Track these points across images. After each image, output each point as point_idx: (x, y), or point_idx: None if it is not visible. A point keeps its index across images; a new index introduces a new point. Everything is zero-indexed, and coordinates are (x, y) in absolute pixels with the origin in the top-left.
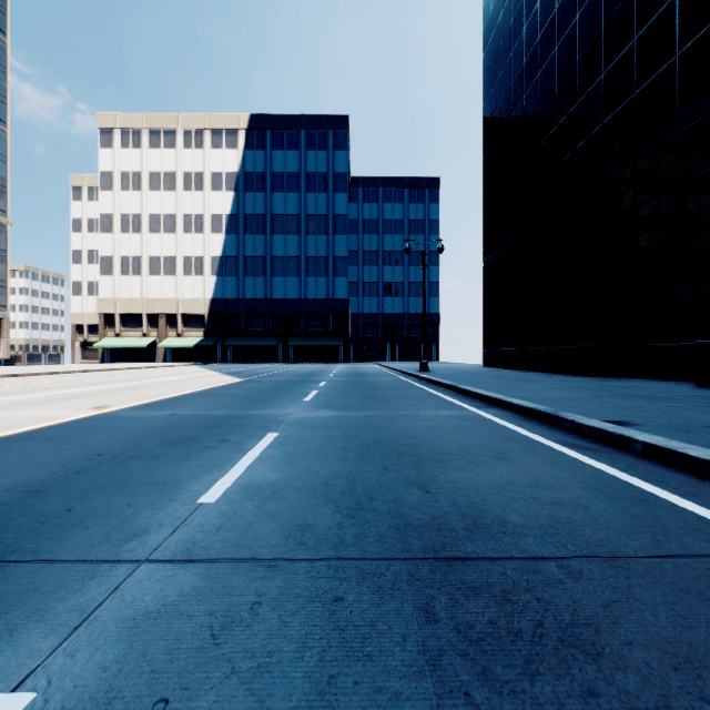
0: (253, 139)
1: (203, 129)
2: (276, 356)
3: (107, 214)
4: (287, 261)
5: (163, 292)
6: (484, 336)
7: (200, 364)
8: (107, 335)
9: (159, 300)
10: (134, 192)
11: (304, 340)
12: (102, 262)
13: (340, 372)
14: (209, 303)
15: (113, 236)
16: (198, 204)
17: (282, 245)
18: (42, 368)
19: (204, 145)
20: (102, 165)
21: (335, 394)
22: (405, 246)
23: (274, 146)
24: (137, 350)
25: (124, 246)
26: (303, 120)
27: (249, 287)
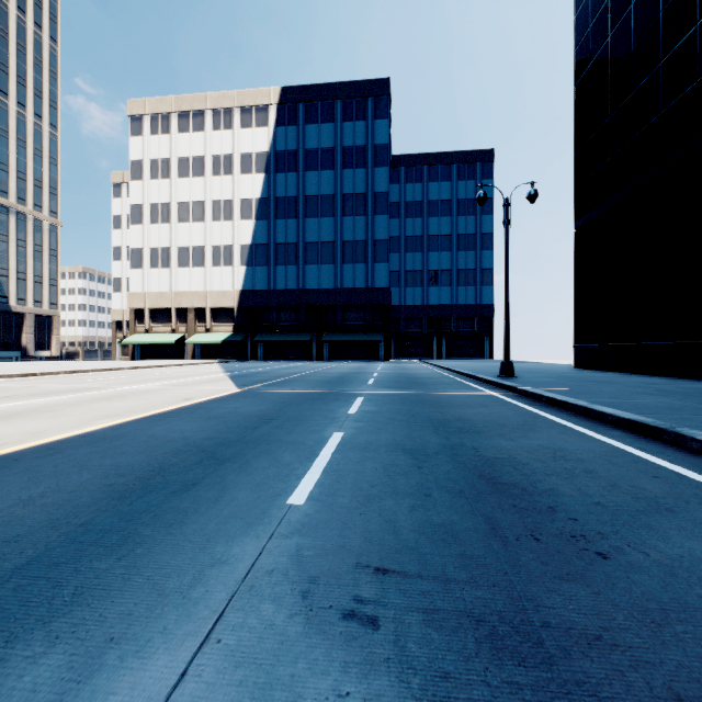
0: (284, 114)
1: (232, 107)
2: (310, 353)
3: (136, 205)
4: (322, 247)
5: (192, 284)
6: (576, 327)
7: (225, 362)
8: (137, 331)
9: (187, 293)
10: (163, 180)
11: (340, 334)
12: (132, 255)
13: (382, 375)
14: (238, 295)
15: (143, 228)
16: (226, 189)
17: (316, 230)
18: (36, 368)
19: (233, 125)
20: (132, 154)
21: (382, 452)
22: (478, 194)
23: (307, 121)
24: (166, 346)
25: (154, 238)
26: (339, 88)
27: (280, 277)
